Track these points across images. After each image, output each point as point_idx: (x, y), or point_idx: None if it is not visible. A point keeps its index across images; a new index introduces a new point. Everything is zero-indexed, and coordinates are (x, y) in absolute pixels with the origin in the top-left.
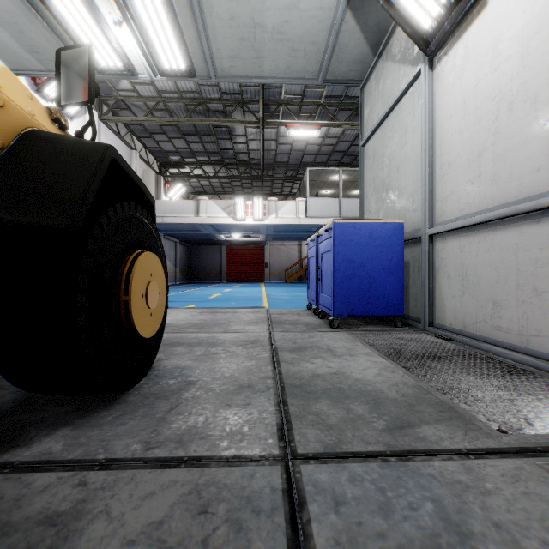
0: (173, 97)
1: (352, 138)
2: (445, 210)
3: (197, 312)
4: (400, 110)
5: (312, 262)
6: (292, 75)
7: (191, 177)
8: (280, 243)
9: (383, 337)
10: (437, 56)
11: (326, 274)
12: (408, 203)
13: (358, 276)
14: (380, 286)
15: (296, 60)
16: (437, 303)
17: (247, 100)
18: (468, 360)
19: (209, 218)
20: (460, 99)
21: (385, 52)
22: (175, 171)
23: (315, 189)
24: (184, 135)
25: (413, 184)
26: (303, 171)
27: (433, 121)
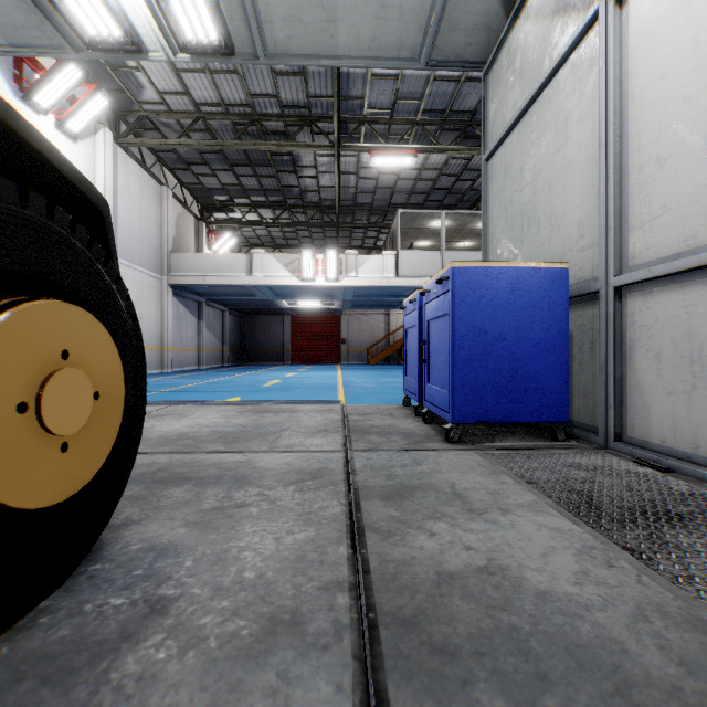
0: (216, 112)
1: (459, 170)
2: (649, 242)
3: (236, 411)
4: (554, 91)
5: (412, 334)
6: (381, 54)
7: (243, 223)
8: (362, 312)
9: (544, 463)
10: None
11: (437, 352)
12: (571, 238)
13: (494, 357)
14: (530, 372)
15: (387, 26)
16: (630, 402)
17: (317, 117)
18: None
19: (266, 277)
20: (684, 41)
21: (526, 8)
22: (222, 217)
23: (408, 239)
24: (233, 167)
25: (579, 207)
26: (392, 217)
27: (622, 94)
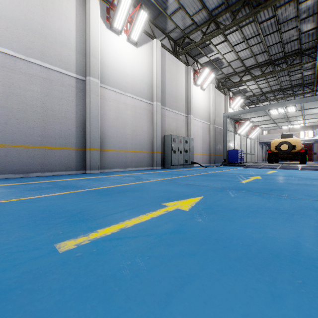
0: None
1: None
2: None
3: None
4: None
5: None
6: None
7: None
8: None
9: None
10: None
11: None
12: None
13: None
14: None
15: None
16: None
17: None
18: None
19: None
20: None
21: None
22: None
23: None
24: None
25: None
26: None
27: None
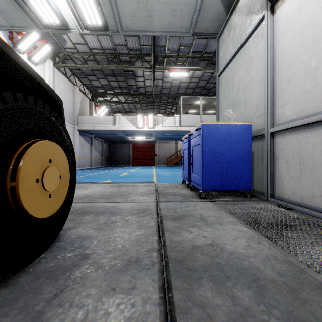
0: (99, 52)
1: (208, 78)
2: (284, 114)
3: (109, 186)
4: (246, 48)
5: (186, 152)
6: (172, 30)
7: (111, 102)
8: (164, 142)
9: (240, 206)
10: (277, 4)
11: (196, 160)
12: (253, 111)
13: (220, 162)
14: (235, 169)
15: (175, 18)
16: (277, 181)
17: (144, 54)
18: (315, 230)
19: (121, 126)
20: (297, 31)
21: (235, 11)
22: (101, 99)
23: (185, 109)
24: (106, 77)
25: (256, 98)
26: (178, 99)
27: (274, 51)
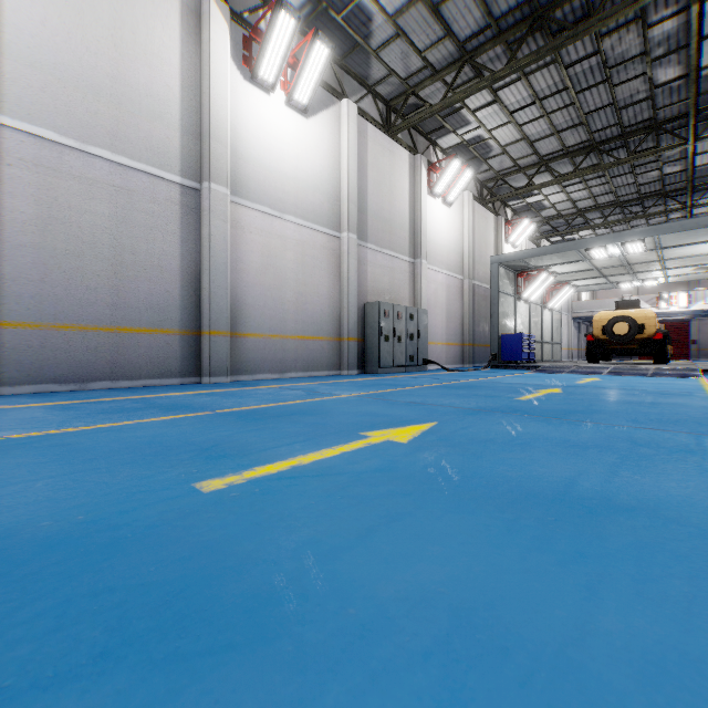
0: None
1: None
2: None
3: None
4: None
5: None
6: (704, 278)
7: None
8: None
9: None
10: None
11: None
12: None
13: None
14: None
15: (704, 277)
16: None
17: None
18: None
19: None
20: None
21: None
22: None
23: None
24: None
25: None
26: None
27: None
